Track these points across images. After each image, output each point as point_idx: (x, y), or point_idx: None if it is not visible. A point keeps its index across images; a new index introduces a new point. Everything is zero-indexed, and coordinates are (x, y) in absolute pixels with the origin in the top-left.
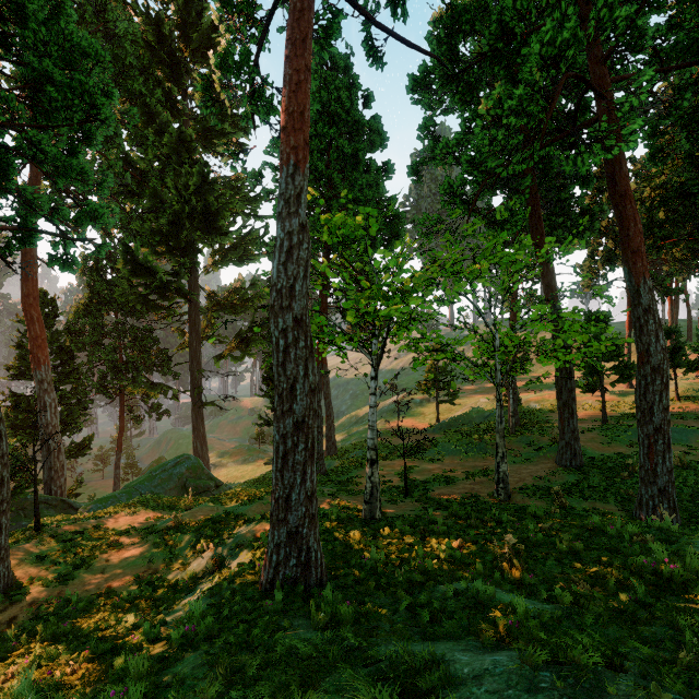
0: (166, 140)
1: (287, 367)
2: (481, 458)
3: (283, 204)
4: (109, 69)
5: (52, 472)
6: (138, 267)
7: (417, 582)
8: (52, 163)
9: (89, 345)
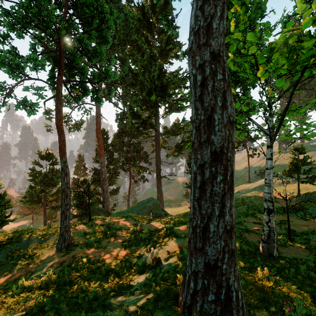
0: (145, 57)
1: (204, 99)
2: None
3: None
4: None
5: (105, 199)
6: (134, 115)
7: None
8: (90, 52)
9: (118, 150)
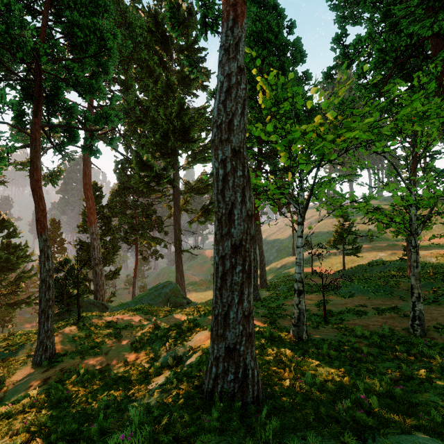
0: (159, 85)
1: (226, 194)
2: (387, 297)
3: (223, 53)
4: (113, 14)
5: (98, 286)
6: (143, 165)
7: (366, 423)
8: (83, 85)
9: (118, 214)
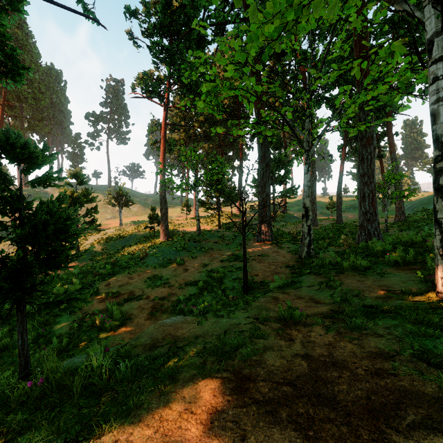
0: None
1: None
2: (205, 252)
3: None
4: None
5: None
6: None
7: None
8: None
9: None
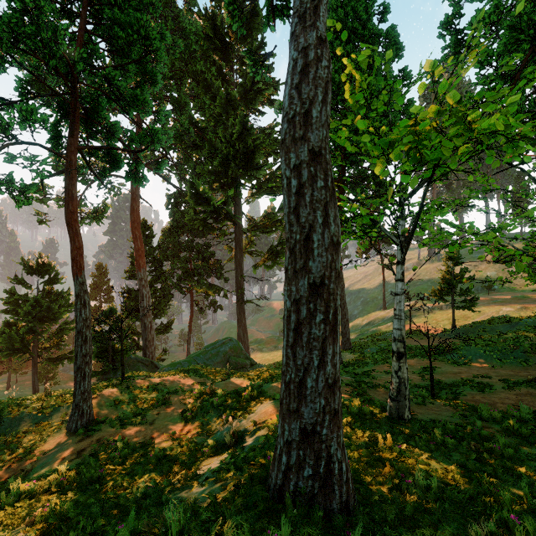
0: (218, 102)
1: (301, 213)
2: (520, 366)
3: (297, 22)
4: (160, 8)
5: (147, 342)
6: (199, 198)
7: None
8: (126, 99)
9: (170, 256)
